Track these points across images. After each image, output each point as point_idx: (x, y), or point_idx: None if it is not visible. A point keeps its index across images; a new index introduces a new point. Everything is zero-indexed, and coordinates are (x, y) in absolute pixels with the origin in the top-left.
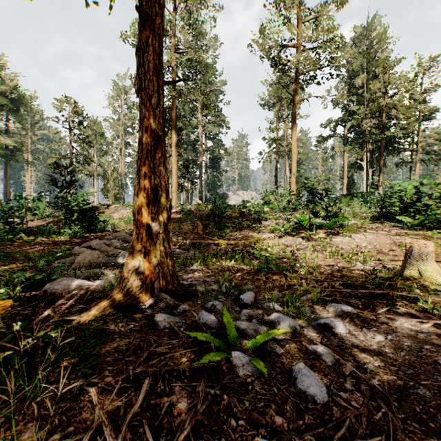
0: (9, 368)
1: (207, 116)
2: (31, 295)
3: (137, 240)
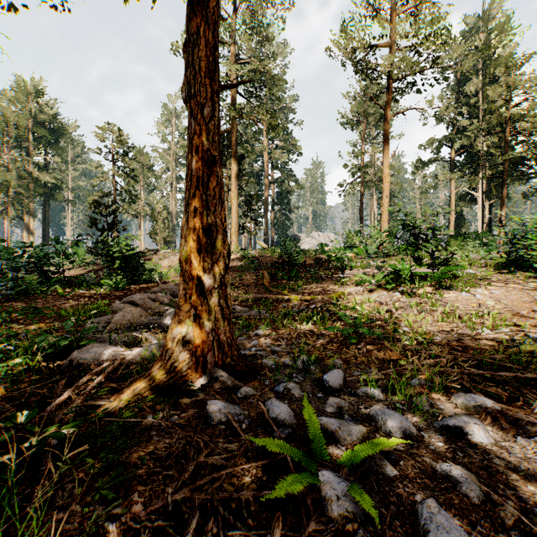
0: (4, 481)
1: (273, 140)
2: (54, 366)
3: (185, 298)
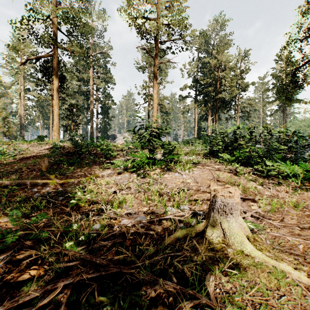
0: None
1: (97, 73)
2: None
3: None
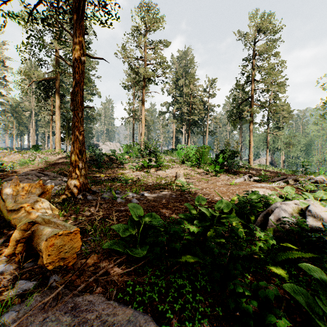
0: None
1: None
2: None
3: (73, 171)
